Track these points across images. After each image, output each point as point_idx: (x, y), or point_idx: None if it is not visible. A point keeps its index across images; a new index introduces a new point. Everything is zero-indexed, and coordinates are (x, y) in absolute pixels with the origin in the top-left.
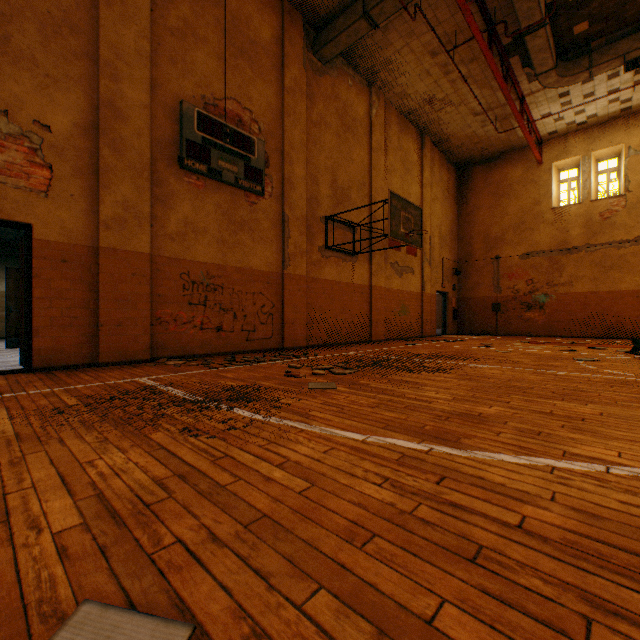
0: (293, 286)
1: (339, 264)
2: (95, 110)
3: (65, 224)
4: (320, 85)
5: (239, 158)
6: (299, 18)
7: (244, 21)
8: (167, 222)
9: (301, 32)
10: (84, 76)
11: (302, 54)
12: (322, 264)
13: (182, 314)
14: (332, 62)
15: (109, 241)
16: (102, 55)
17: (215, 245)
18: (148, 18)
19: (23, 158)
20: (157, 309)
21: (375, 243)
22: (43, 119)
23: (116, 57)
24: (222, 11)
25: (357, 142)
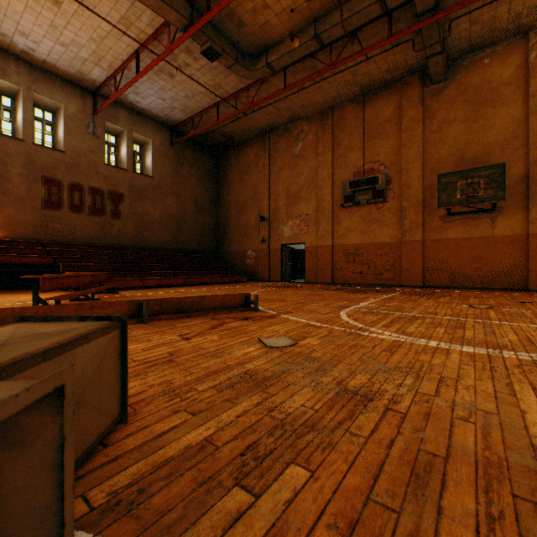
0: (408, 248)
1: (467, 223)
2: (317, 203)
3: (311, 241)
4: (441, 99)
5: (369, 190)
6: (414, 77)
7: (374, 119)
8: (338, 231)
9: (416, 84)
10: (315, 194)
11: (417, 97)
12: (443, 228)
13: (344, 266)
14: (457, 69)
15: (320, 243)
16: (318, 185)
17: (358, 235)
18: (331, 160)
19: (303, 225)
20: (335, 265)
21: (463, 207)
22: (307, 213)
23: (321, 182)
24: (362, 126)
25: (500, 105)
